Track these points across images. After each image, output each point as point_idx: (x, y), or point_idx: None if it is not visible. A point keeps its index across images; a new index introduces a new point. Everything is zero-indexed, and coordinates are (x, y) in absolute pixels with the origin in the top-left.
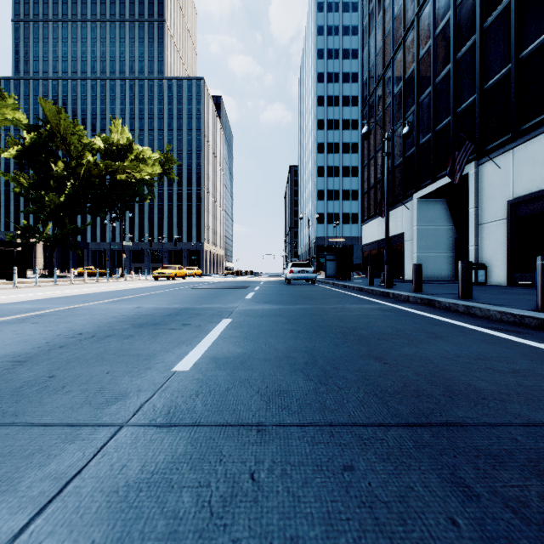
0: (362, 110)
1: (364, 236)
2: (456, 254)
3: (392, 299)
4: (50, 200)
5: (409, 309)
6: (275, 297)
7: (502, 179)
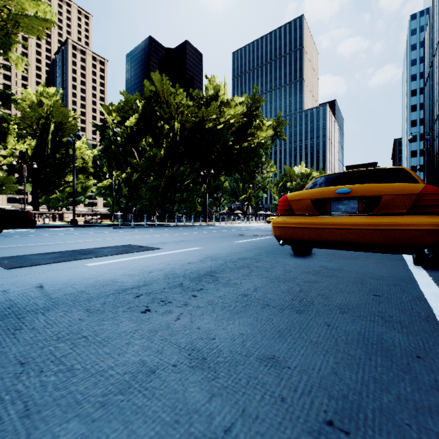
0: (423, 143)
1: None
2: None
3: None
4: None
5: None
6: None
7: None
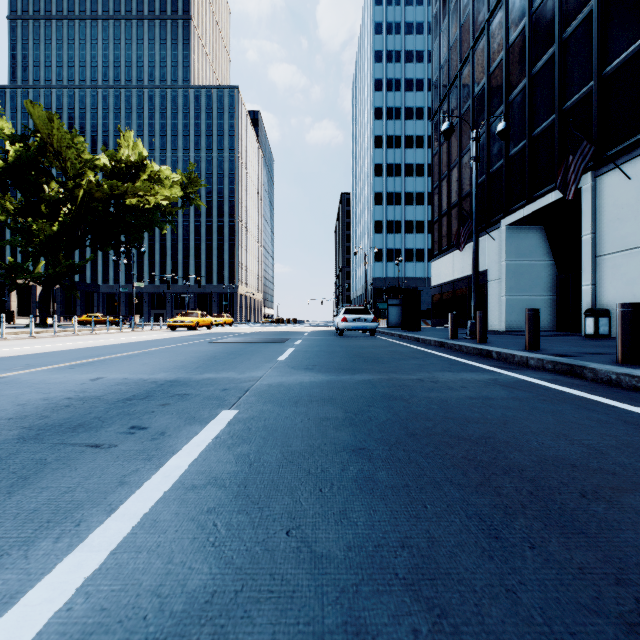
0: (432, 119)
1: (434, 276)
2: (557, 297)
3: (499, 362)
4: (40, 229)
5: (548, 384)
6: (323, 358)
7: (633, 194)
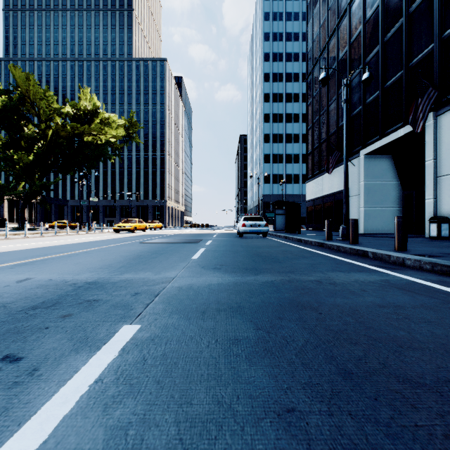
0: (306, 79)
1: (308, 193)
2: (403, 208)
3: (376, 261)
4: (20, 158)
5: (441, 287)
6: (228, 258)
7: None
